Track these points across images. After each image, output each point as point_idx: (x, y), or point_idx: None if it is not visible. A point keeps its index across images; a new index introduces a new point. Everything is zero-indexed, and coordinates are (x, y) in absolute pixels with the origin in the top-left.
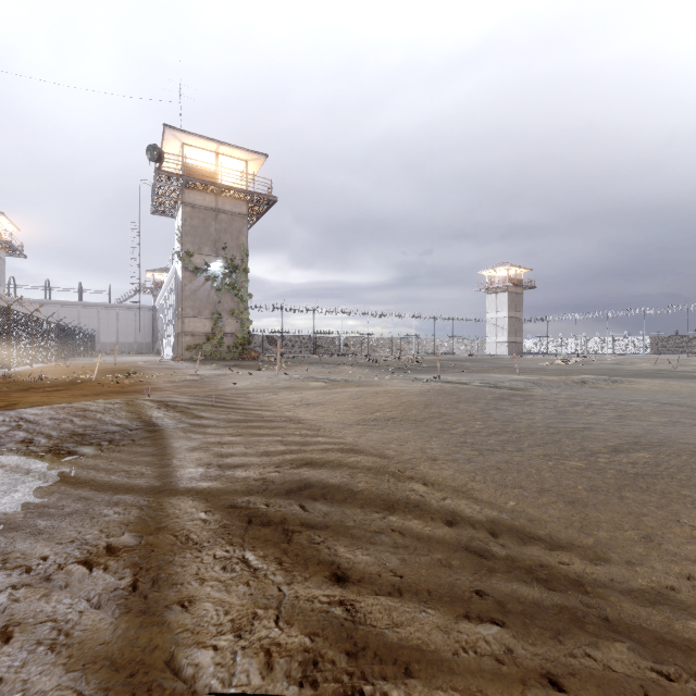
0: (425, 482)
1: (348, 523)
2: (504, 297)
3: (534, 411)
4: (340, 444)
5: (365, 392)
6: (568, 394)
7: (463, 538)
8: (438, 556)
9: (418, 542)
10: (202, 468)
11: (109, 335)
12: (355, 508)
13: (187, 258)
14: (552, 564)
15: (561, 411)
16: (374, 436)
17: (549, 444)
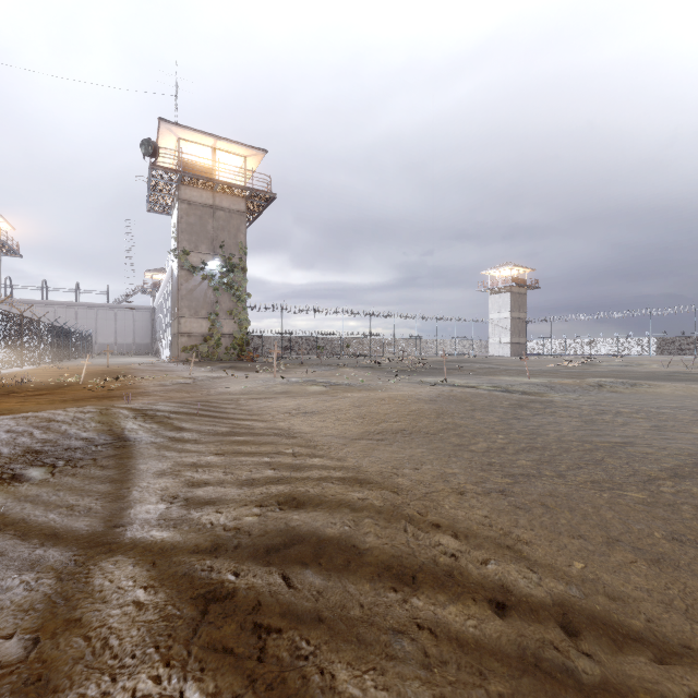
0: (456, 532)
1: (352, 612)
2: (507, 297)
3: (559, 421)
4: (341, 469)
5: (369, 398)
6: (588, 399)
7: (529, 645)
8: (498, 688)
9: (460, 653)
10: (165, 504)
11: (107, 336)
12: (361, 582)
13: (183, 256)
14: None
15: (589, 421)
16: (382, 456)
17: (591, 465)
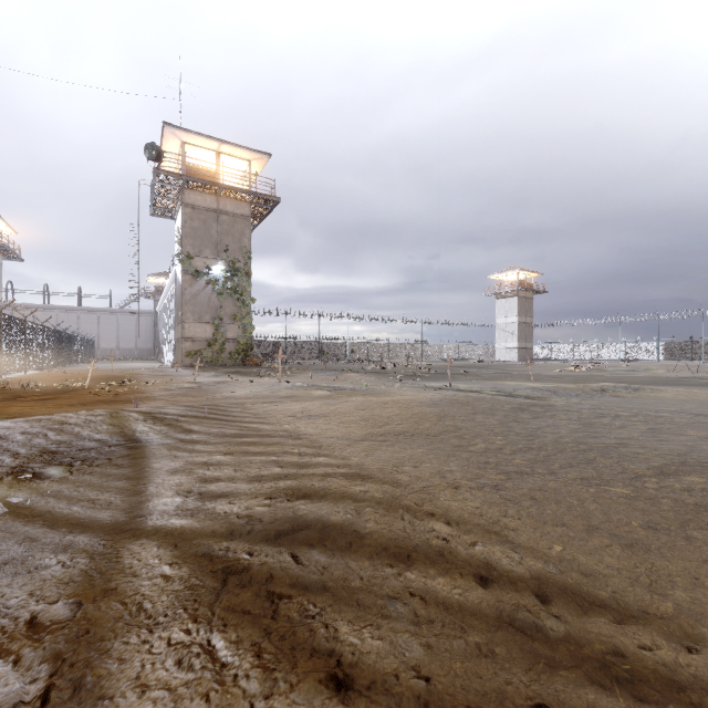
0: (448, 520)
1: (353, 583)
2: (513, 302)
3: (558, 424)
4: (345, 466)
5: (373, 402)
6: (589, 403)
7: (506, 608)
8: (476, 639)
9: (446, 614)
10: (180, 497)
11: (109, 341)
12: (361, 560)
13: (187, 261)
14: (631, 651)
15: (587, 423)
16: (383, 455)
17: (583, 464)
